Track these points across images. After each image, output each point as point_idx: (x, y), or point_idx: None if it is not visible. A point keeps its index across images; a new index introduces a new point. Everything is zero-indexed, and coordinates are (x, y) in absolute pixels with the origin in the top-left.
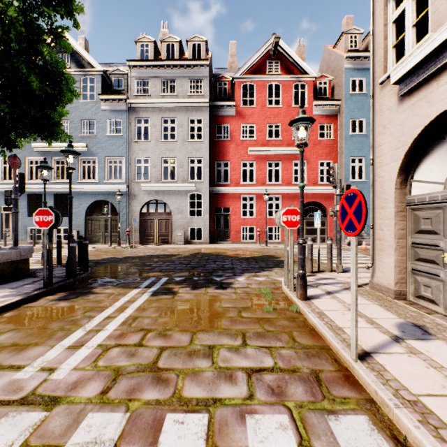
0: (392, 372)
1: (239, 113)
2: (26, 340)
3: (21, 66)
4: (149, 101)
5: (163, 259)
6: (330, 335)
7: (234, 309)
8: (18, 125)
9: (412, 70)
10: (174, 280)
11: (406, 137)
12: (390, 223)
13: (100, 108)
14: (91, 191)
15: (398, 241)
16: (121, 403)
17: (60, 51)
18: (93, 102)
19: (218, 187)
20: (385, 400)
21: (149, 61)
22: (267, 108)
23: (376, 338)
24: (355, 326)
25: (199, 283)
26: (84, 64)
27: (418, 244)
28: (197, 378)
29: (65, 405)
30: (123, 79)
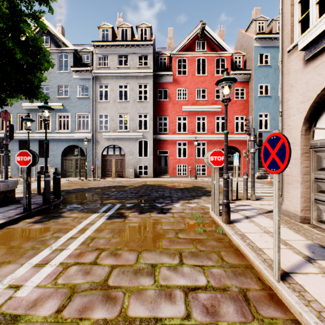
0: (311, 293)
1: (175, 80)
2: (2, 258)
3: (7, 41)
4: (108, 71)
5: (118, 189)
6: (252, 256)
7: (172, 231)
8: (8, 88)
9: (317, 38)
10: (126, 206)
11: (310, 93)
12: (297, 162)
13: (72, 77)
14: (65, 138)
15: (303, 176)
16: (72, 322)
17: (43, 35)
18: (67, 72)
19: (160, 135)
20: (311, 323)
21: (108, 41)
22: (196, 76)
23: (291, 258)
24: (277, 251)
25: (145, 209)
26: (61, 44)
27: (320, 179)
28: (141, 297)
29: (23, 324)
30: (89, 56)
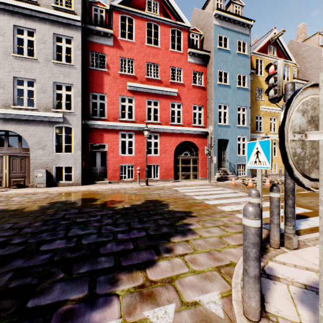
0: None
1: (118, 44)
2: None
3: None
4: None
5: None
6: None
7: None
8: None
9: None
10: None
11: None
12: None
13: None
14: None
15: None
16: None
17: None
18: None
19: (93, 121)
20: None
21: None
22: (147, 46)
23: None
24: None
25: None
26: None
27: None
28: None
29: None
30: None
